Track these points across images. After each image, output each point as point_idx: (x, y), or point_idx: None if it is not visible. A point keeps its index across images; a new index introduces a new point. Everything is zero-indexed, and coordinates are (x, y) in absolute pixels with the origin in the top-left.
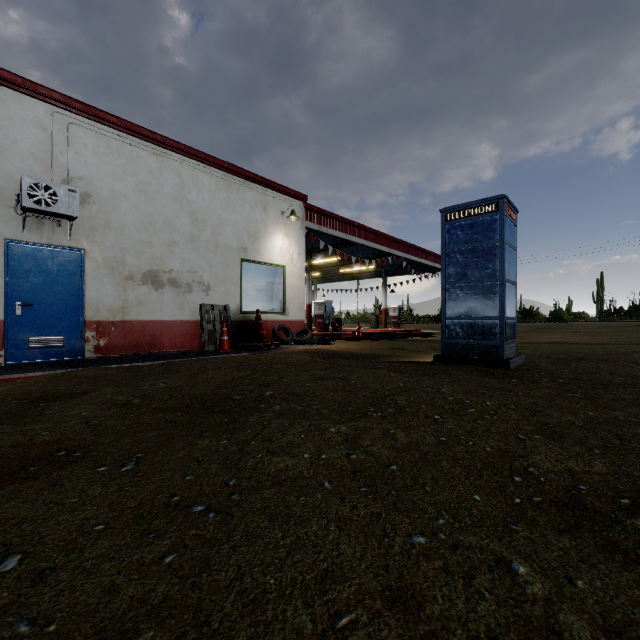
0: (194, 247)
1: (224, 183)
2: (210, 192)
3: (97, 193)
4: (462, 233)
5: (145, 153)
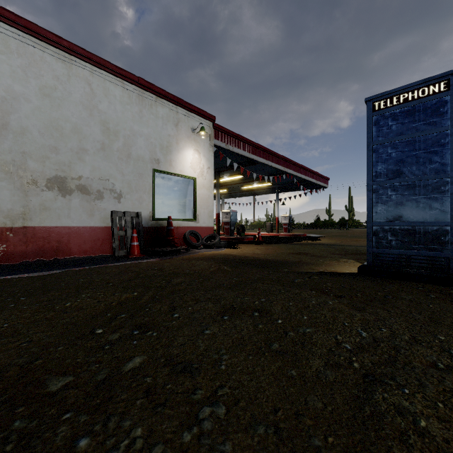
0: (105, 156)
1: (136, 97)
2: (122, 104)
3: None
4: (395, 123)
5: (50, 57)
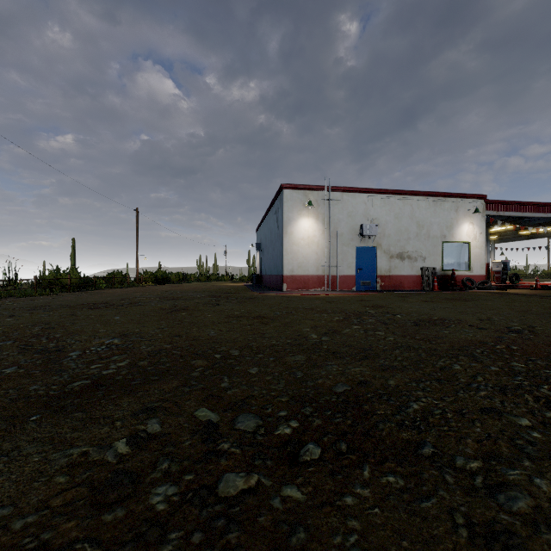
0: (418, 239)
1: (432, 203)
2: (425, 210)
3: (380, 223)
4: None
5: (397, 200)
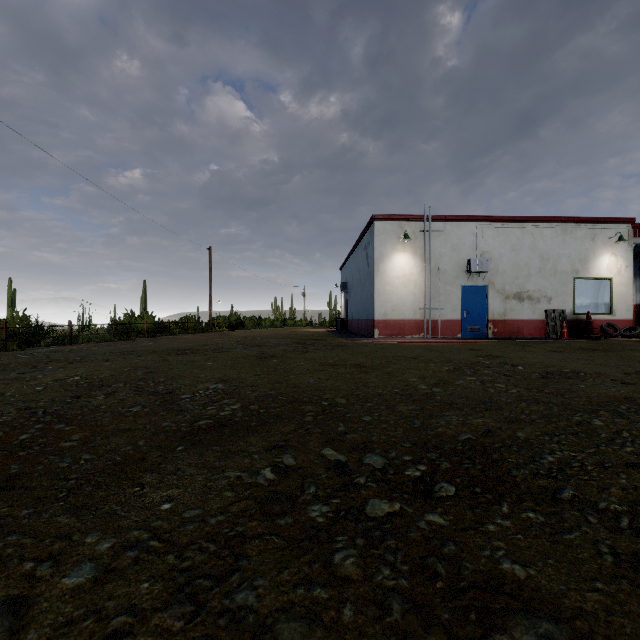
0: (541, 275)
1: (561, 231)
2: (551, 239)
3: (493, 257)
4: None
5: (514, 229)
